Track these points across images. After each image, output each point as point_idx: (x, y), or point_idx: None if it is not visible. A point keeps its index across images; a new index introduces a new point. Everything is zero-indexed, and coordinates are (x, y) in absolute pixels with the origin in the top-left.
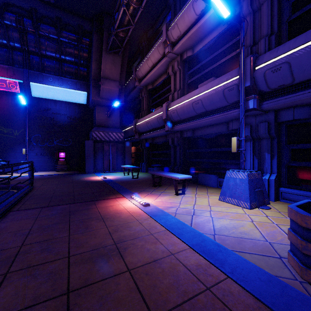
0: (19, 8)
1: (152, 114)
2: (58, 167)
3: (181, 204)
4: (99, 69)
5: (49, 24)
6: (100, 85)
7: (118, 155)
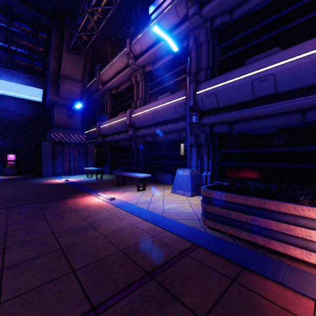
0: None
1: (116, 118)
2: (6, 171)
3: (141, 197)
4: (59, 67)
5: None
6: (60, 84)
7: (80, 158)
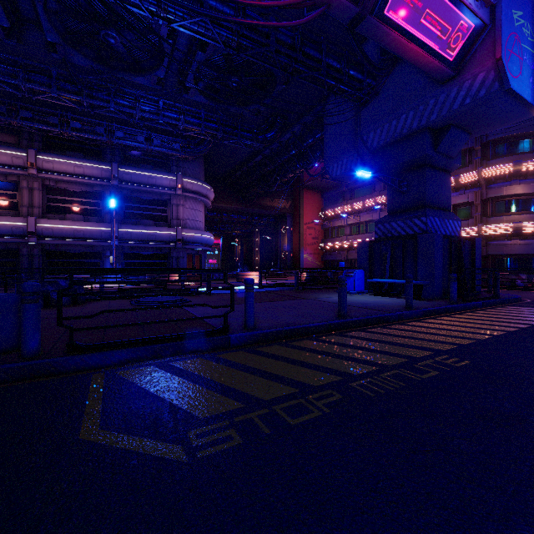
0: None
1: None
2: None
3: None
4: None
5: None
6: None
7: None
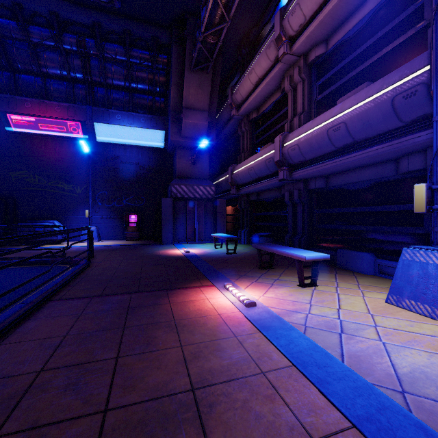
0: (80, 26)
1: (257, 155)
2: (127, 235)
3: (312, 307)
4: (181, 96)
5: (116, 42)
6: (182, 118)
7: (207, 219)
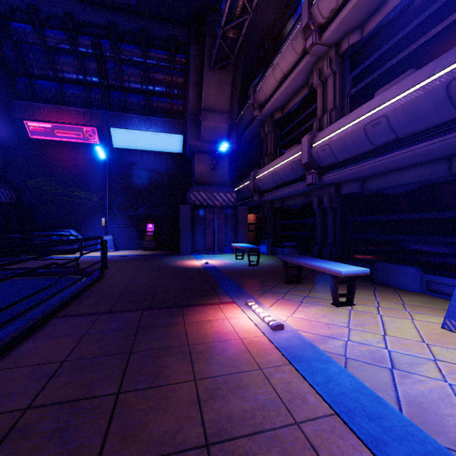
0: (96, 27)
1: (282, 158)
2: (144, 244)
3: (351, 332)
4: (200, 97)
5: (133, 43)
6: (201, 121)
7: (228, 228)
